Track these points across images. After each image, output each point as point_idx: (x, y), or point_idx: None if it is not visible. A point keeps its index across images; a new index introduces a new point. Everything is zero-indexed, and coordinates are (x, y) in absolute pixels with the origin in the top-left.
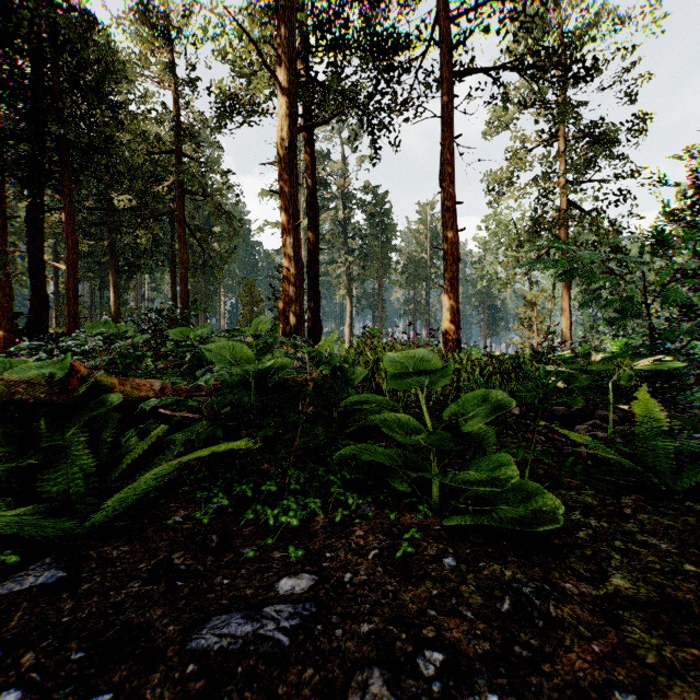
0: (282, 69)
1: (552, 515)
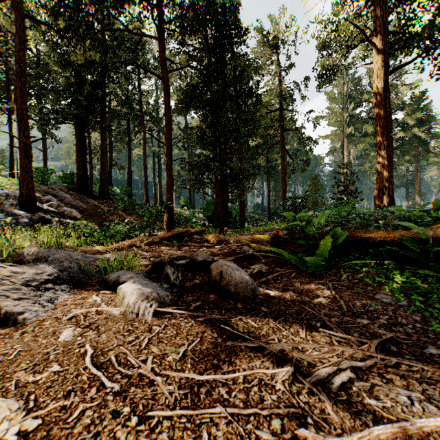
0: (378, 37)
1: None
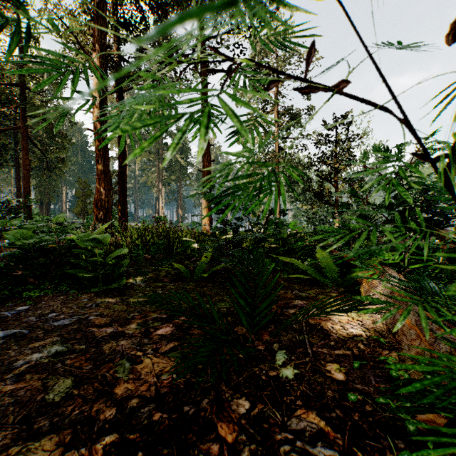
0: (95, 53)
1: (122, 284)
